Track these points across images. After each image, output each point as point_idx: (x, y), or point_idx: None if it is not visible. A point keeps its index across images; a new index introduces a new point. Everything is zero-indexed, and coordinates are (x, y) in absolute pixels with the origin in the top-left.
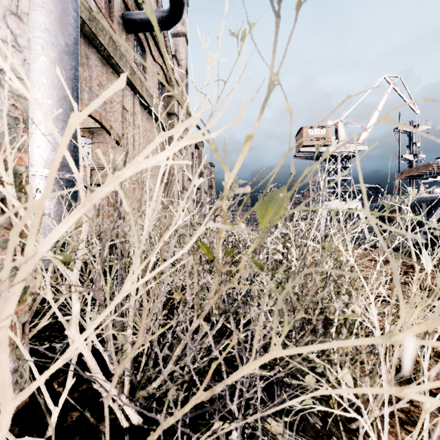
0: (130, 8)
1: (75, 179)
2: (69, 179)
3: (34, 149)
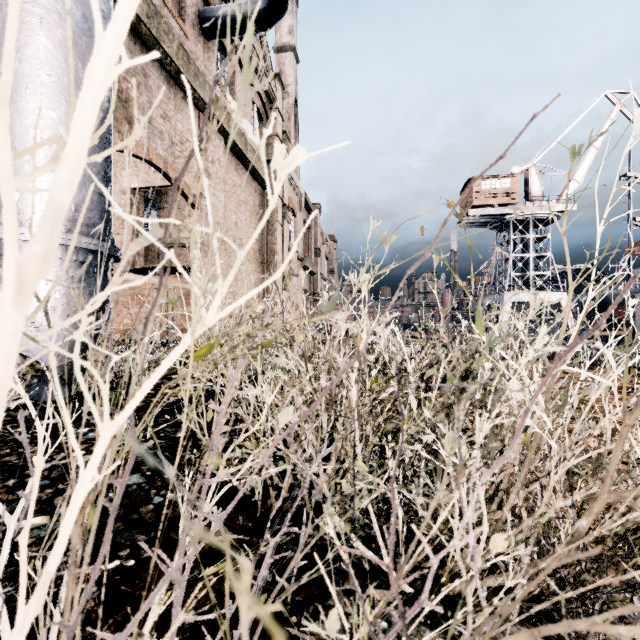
0: (210, 2)
1: (101, 249)
2: (89, 248)
3: (27, 196)
